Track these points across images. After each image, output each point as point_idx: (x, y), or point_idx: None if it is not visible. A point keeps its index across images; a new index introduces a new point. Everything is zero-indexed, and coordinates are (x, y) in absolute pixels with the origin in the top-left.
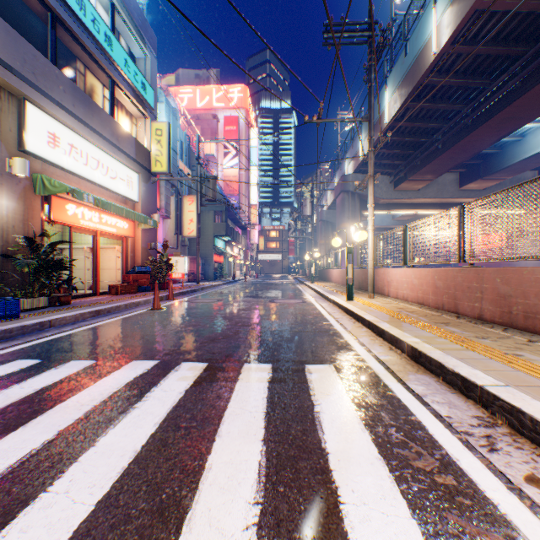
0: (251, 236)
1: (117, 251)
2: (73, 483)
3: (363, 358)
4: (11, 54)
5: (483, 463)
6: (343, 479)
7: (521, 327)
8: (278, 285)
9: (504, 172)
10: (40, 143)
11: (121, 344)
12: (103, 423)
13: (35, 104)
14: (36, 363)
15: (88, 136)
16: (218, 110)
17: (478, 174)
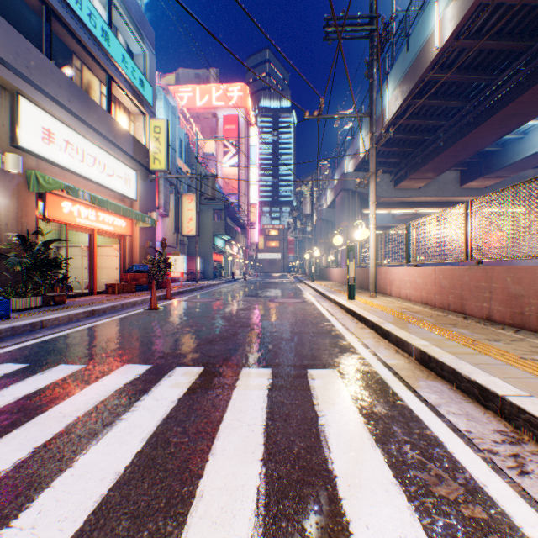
0: (251, 235)
1: (115, 249)
2: (42, 516)
3: (368, 362)
4: (3, 47)
5: (515, 490)
6: (355, 511)
7: (534, 329)
8: (277, 284)
9: (505, 170)
10: (35, 138)
11: (114, 346)
12: (85, 438)
13: (28, 98)
14: (22, 367)
15: (84, 132)
16: (218, 109)
17: (480, 172)
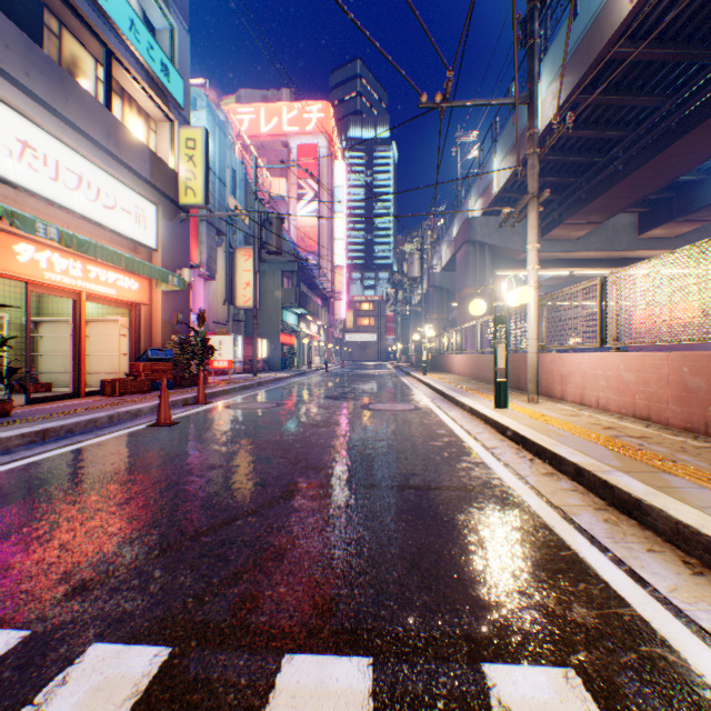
0: (336, 309)
1: (122, 325)
2: None
3: (645, 619)
4: None
5: None
6: None
7: None
8: (373, 378)
9: (710, 209)
10: None
11: None
12: None
13: None
14: None
15: (57, 131)
16: (291, 136)
17: (670, 213)
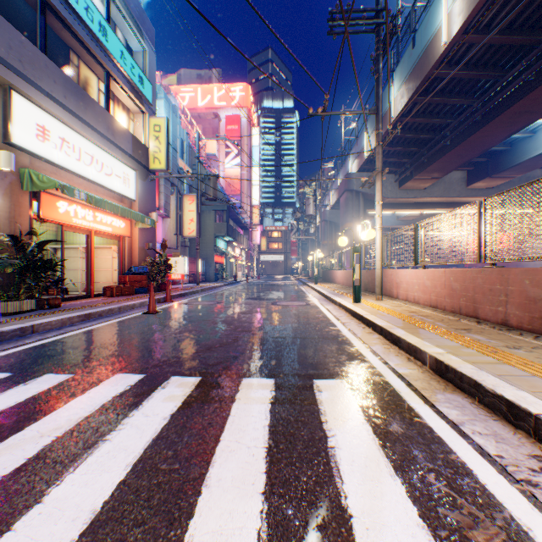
0: (253, 237)
1: (113, 251)
2: None
3: (379, 371)
4: None
5: None
6: None
7: None
8: (280, 286)
9: (513, 170)
10: (28, 135)
11: (107, 353)
12: (61, 464)
13: (22, 94)
14: (4, 377)
15: (80, 130)
16: (220, 109)
17: (487, 172)
